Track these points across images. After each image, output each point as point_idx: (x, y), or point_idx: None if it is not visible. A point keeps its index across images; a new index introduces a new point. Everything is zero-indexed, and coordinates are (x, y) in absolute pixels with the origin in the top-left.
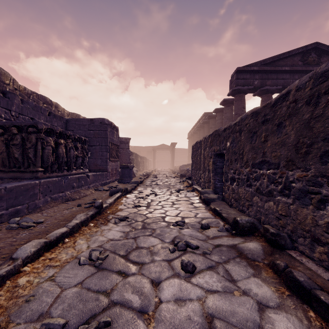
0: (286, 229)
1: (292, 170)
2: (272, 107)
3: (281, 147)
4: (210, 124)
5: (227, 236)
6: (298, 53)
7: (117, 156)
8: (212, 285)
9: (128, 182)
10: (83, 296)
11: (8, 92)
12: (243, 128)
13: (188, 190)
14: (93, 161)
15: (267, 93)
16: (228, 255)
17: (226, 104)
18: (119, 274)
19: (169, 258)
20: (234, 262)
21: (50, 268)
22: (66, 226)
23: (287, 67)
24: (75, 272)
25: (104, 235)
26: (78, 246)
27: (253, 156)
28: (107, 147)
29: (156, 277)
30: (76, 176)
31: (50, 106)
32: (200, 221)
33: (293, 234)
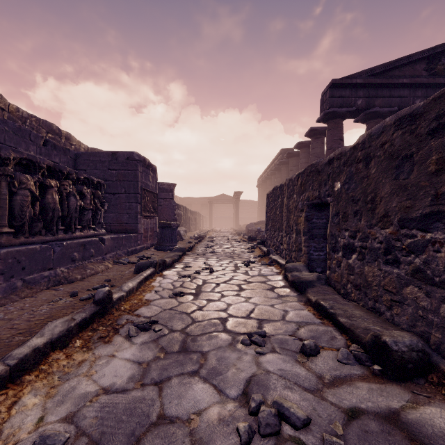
0: None
1: None
2: None
3: None
4: (290, 164)
5: (365, 379)
6: (421, 59)
7: (154, 210)
8: None
9: (170, 249)
10: None
11: None
12: (376, 153)
13: (263, 264)
14: (116, 216)
15: (376, 118)
16: None
17: (315, 135)
18: None
19: None
20: None
21: None
22: (1, 361)
23: (405, 79)
24: None
25: (94, 374)
26: (15, 419)
27: (403, 204)
28: (137, 195)
29: None
30: (79, 241)
31: (57, 136)
32: (295, 331)
33: None
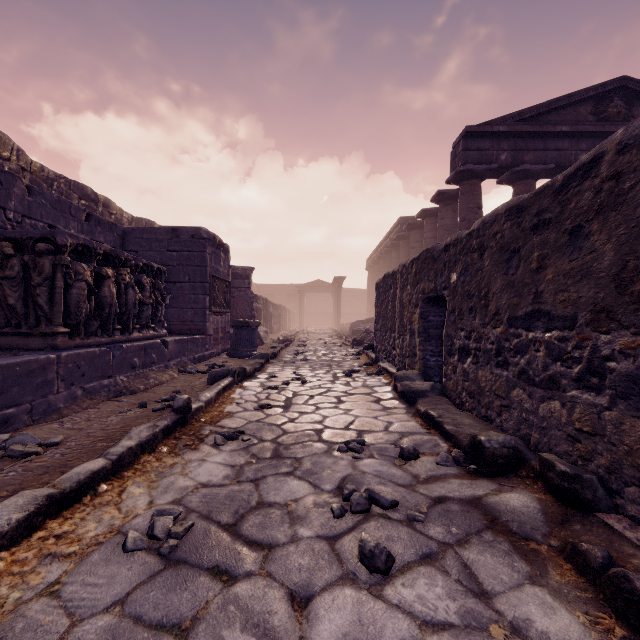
0: (592, 463)
1: (608, 333)
2: (558, 194)
3: (580, 281)
4: (411, 240)
5: (459, 477)
6: (587, 99)
7: (226, 303)
8: (434, 606)
9: (248, 356)
10: (122, 639)
11: (1, 172)
12: (489, 243)
13: (369, 373)
14: (178, 312)
15: (525, 179)
16: (465, 523)
17: (444, 200)
18: (214, 576)
19: (331, 531)
20: (481, 544)
21: (53, 561)
22: (103, 456)
23: (565, 126)
24: (111, 570)
25: (189, 473)
26: (128, 502)
27: (511, 302)
28: (205, 285)
29: (301, 583)
30: (139, 344)
31: (93, 203)
32: (398, 440)
33: (611, 477)
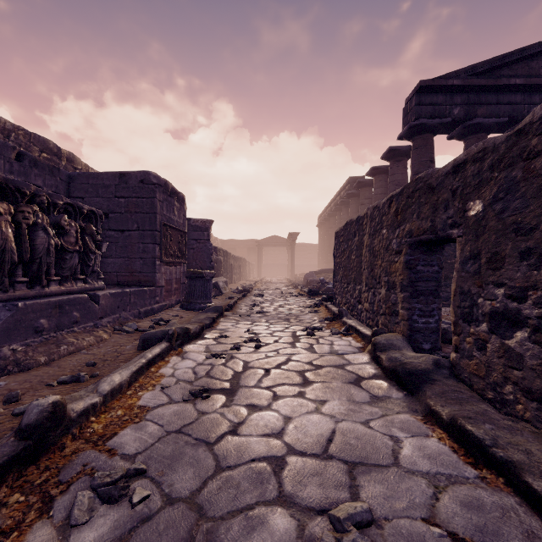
0: None
1: None
2: None
3: None
4: (361, 197)
5: None
6: (539, 53)
7: (181, 254)
8: None
9: (201, 308)
10: None
11: None
12: None
13: (334, 332)
14: (126, 263)
15: (478, 133)
16: None
17: (395, 156)
18: None
19: None
20: None
21: None
22: None
23: (519, 79)
24: None
25: None
26: None
27: None
28: (155, 233)
29: None
30: (50, 300)
31: (55, 157)
32: (432, 503)
33: None
